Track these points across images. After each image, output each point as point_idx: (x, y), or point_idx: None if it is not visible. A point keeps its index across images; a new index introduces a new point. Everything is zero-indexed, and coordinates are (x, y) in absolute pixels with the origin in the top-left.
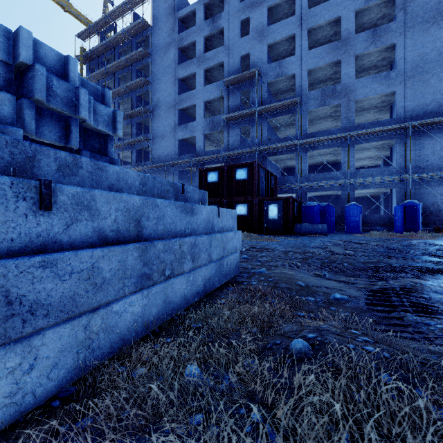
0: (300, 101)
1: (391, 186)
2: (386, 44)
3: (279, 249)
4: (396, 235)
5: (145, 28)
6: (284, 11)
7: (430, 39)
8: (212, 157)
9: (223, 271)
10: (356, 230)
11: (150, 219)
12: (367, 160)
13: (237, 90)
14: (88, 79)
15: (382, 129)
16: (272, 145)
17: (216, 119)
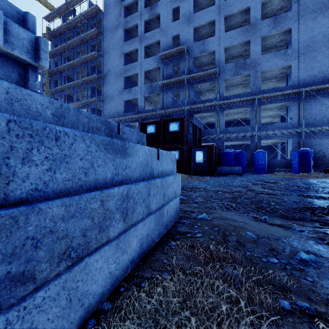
0: (218, 71)
1: (288, 137)
2: (284, 28)
3: (209, 189)
4: (296, 175)
5: (98, 13)
6: (206, 2)
7: (318, 25)
8: (150, 114)
9: (163, 221)
10: (263, 171)
11: (34, 160)
12: (268, 118)
13: (170, 62)
14: (52, 52)
15: (282, 93)
16: (197, 105)
17: (153, 85)
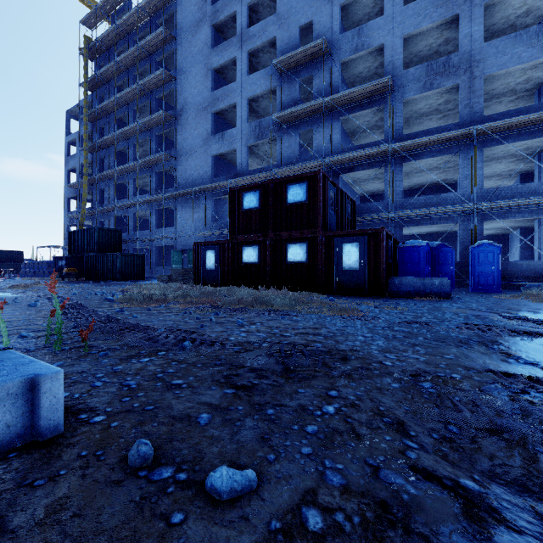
0: (391, 84)
1: None
2: None
3: (379, 359)
4: None
5: (168, 1)
6: None
7: None
8: (258, 178)
9: None
10: (492, 286)
11: None
12: (492, 179)
13: (295, 77)
14: (95, 79)
15: (534, 118)
16: (347, 154)
17: (264, 122)
